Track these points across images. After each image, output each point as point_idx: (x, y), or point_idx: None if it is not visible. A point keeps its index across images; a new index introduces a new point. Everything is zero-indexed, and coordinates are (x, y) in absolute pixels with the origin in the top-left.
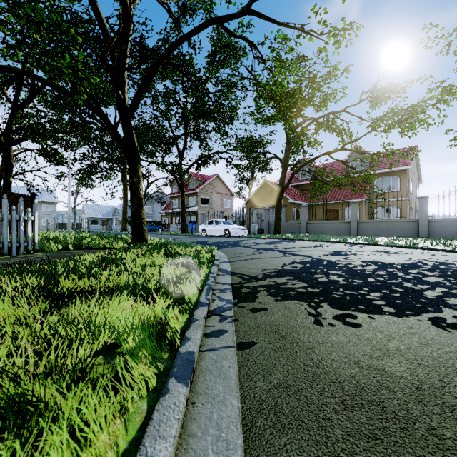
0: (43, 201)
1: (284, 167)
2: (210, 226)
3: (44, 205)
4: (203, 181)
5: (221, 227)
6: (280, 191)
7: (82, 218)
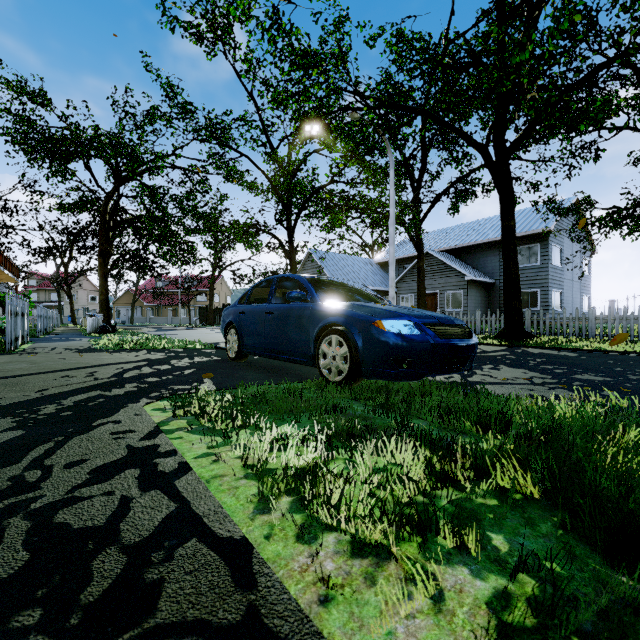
0: None
1: (136, 291)
2: None
3: None
4: (69, 280)
5: None
6: (133, 302)
7: None
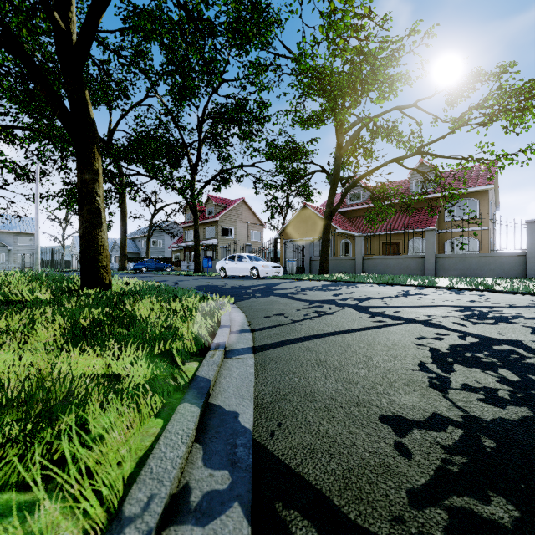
0: (18, 232)
1: (334, 181)
2: (231, 263)
3: (20, 237)
4: (225, 207)
5: (246, 264)
6: (328, 214)
7: (72, 254)
